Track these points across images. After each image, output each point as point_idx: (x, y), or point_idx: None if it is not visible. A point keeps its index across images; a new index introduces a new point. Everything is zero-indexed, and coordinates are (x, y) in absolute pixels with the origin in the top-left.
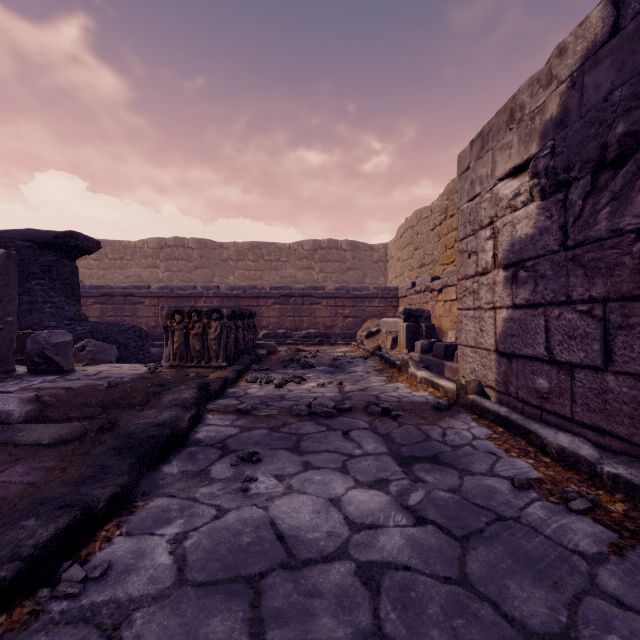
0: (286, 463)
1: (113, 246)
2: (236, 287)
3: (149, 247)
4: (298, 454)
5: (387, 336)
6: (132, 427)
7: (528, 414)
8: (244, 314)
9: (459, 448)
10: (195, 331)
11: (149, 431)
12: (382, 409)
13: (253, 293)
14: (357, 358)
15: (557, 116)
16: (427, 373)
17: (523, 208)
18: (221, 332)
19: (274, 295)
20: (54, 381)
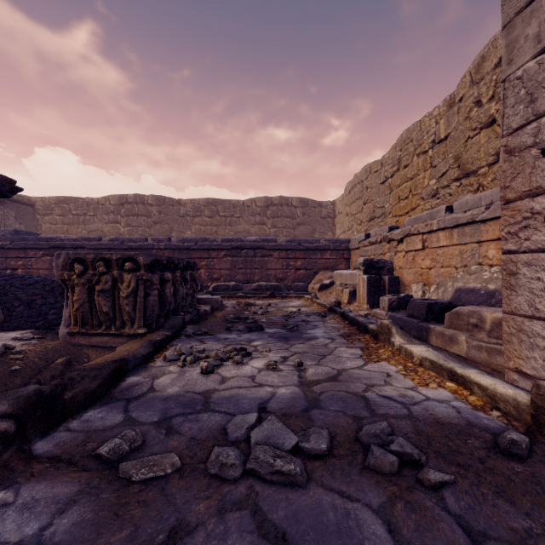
0: None
1: (77, 202)
2: (187, 239)
3: (111, 203)
4: None
5: (342, 289)
6: None
7: None
8: (177, 264)
9: None
10: (100, 286)
11: None
12: (396, 455)
13: (204, 245)
14: (313, 315)
15: None
16: (430, 351)
17: None
18: (137, 288)
19: (225, 247)
20: None
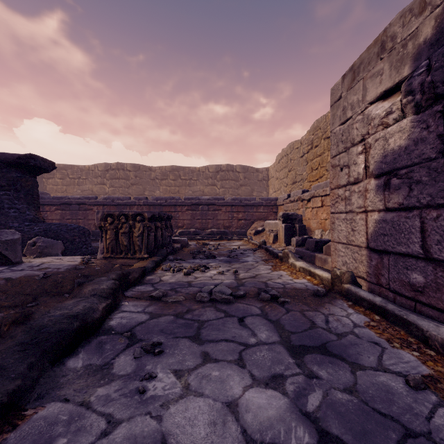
0: (186, 355)
1: (73, 169)
2: (160, 198)
3: (98, 170)
4: (198, 343)
5: (270, 233)
6: (46, 319)
7: (400, 303)
8: (162, 217)
9: (343, 336)
10: (123, 230)
11: (60, 324)
12: (271, 295)
13: (172, 202)
14: (248, 250)
15: (431, 38)
16: (304, 263)
17: (396, 124)
18: (143, 231)
19: (187, 204)
20: (1, 272)
